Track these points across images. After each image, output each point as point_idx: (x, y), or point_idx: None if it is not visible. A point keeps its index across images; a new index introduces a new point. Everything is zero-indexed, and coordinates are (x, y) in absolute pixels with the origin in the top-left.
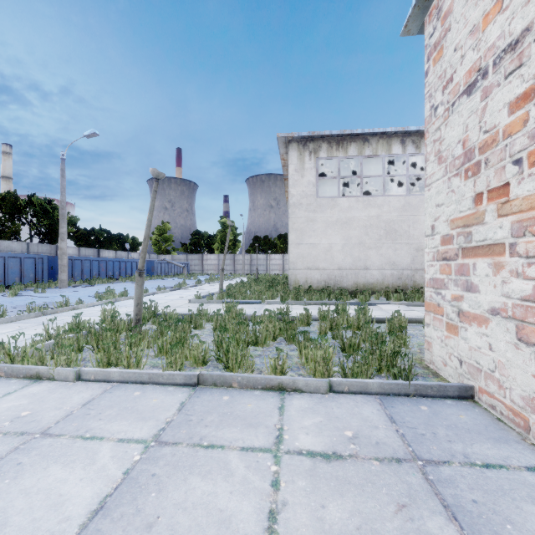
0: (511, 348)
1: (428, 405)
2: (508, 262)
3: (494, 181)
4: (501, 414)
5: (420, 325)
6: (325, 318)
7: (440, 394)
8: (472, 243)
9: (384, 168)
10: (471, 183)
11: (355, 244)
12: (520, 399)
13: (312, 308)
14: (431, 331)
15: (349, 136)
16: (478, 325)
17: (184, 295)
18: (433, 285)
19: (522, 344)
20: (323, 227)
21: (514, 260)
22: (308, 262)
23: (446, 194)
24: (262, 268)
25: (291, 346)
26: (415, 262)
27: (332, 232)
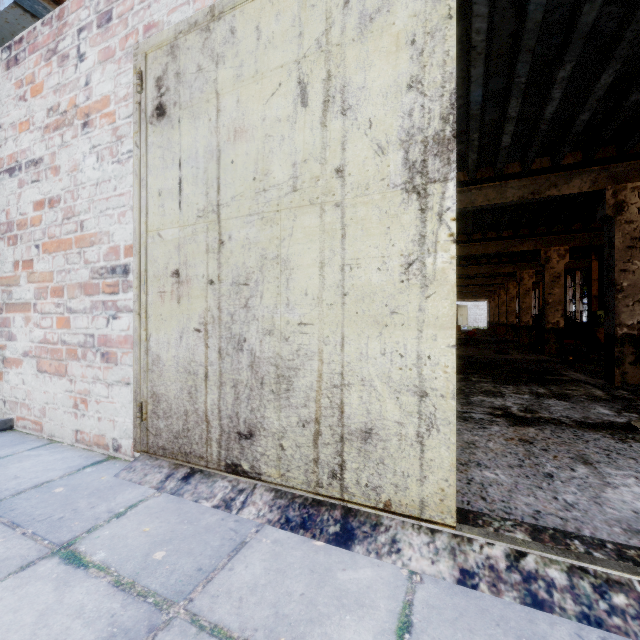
0: (35, 378)
1: None
2: (33, 317)
3: (26, 255)
4: (29, 429)
5: None
6: None
7: None
8: (13, 300)
9: None
10: (12, 250)
11: None
12: (39, 411)
13: None
14: None
15: None
16: (17, 367)
17: None
18: None
19: (40, 373)
20: None
21: (36, 315)
22: None
23: None
24: None
25: None
26: None
27: None
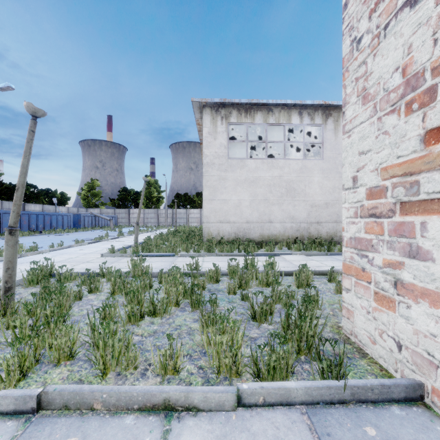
0: None
1: (374, 424)
2: None
3: None
4: None
5: (323, 277)
6: (234, 273)
7: (382, 398)
8: (420, 196)
9: (285, 135)
10: (417, 118)
11: (261, 200)
12: None
13: (222, 260)
14: (353, 298)
15: (256, 105)
16: (431, 305)
17: (100, 248)
18: (355, 245)
19: None
20: (234, 185)
21: None
22: (220, 216)
23: (375, 137)
24: (183, 221)
25: (195, 314)
26: (310, 217)
27: (241, 190)
